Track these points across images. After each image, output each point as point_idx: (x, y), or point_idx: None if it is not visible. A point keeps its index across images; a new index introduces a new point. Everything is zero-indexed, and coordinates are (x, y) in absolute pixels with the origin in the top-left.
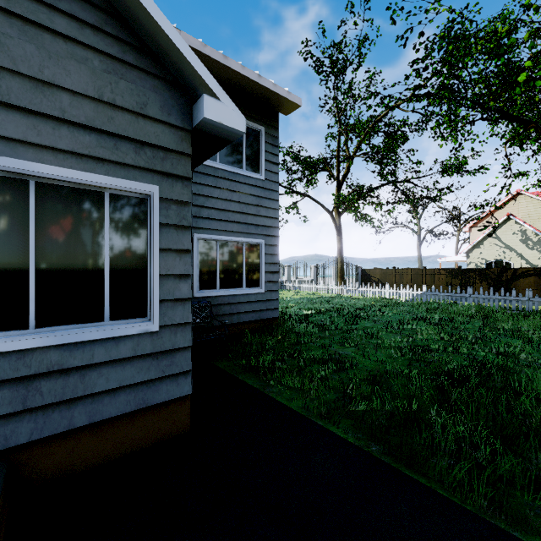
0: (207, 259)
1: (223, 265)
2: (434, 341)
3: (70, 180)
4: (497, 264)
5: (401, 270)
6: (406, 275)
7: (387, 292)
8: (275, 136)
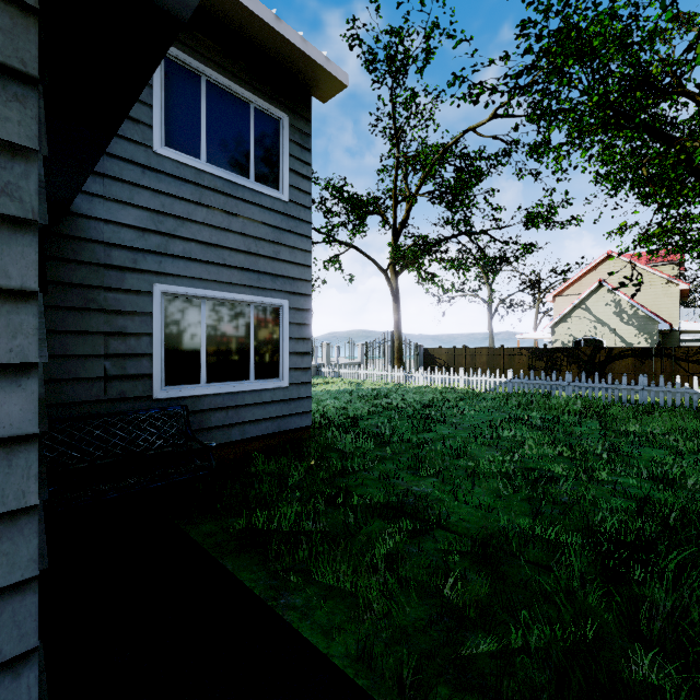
0: (182, 330)
1: (214, 340)
2: (551, 458)
3: None
4: (587, 342)
5: (473, 350)
6: (479, 357)
7: (461, 379)
8: (306, 133)
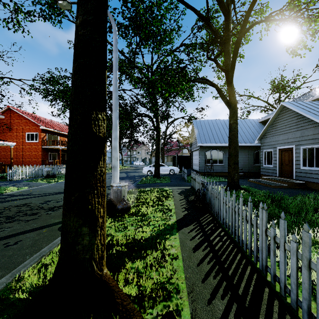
0: None
1: None
2: None
3: (310, 147)
4: None
5: None
6: None
7: None
8: None
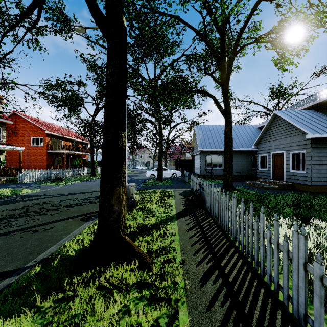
0: None
1: None
2: None
3: (297, 152)
4: None
5: None
6: None
7: None
8: None
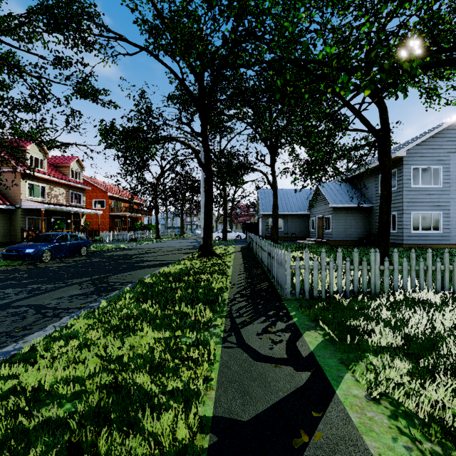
0: None
1: None
2: None
3: (328, 217)
4: None
5: None
6: None
7: None
8: (401, 168)
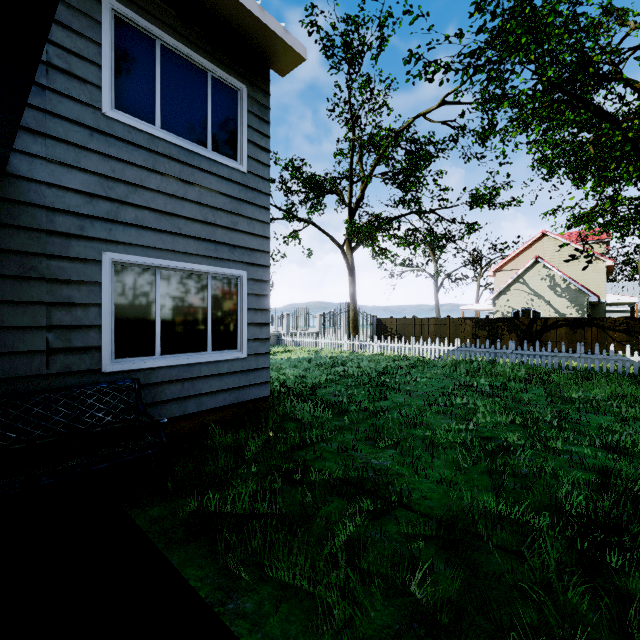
0: (135, 300)
1: (168, 311)
2: (504, 426)
3: None
4: (525, 313)
5: (421, 320)
6: (427, 326)
7: (412, 347)
8: (265, 105)
